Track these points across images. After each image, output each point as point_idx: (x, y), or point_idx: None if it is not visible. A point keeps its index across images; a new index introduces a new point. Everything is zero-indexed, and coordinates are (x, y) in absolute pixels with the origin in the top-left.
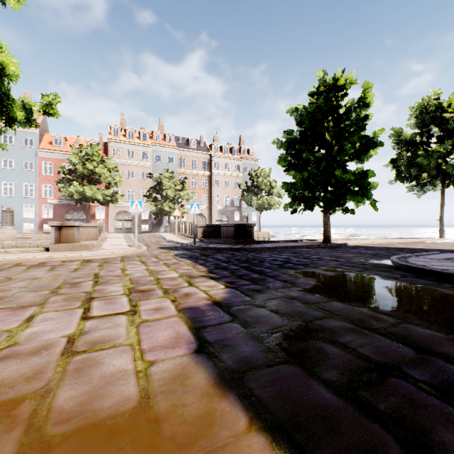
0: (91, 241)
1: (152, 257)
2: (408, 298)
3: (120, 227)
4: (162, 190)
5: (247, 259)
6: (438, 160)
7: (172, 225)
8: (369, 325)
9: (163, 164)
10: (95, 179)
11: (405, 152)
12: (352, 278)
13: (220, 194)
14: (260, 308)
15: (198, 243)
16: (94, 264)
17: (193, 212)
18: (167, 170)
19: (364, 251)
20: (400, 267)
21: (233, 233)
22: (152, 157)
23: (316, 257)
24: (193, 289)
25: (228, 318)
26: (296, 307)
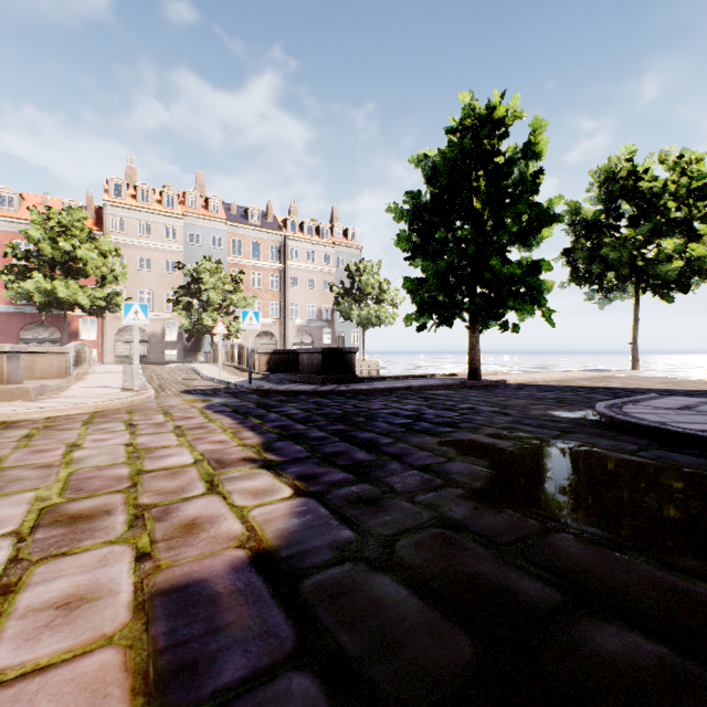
0: (50, 380)
1: (156, 413)
2: (701, 510)
3: (127, 353)
4: (200, 291)
5: (345, 415)
6: (632, 252)
7: (217, 350)
8: (703, 642)
9: (203, 248)
10: (76, 269)
11: (583, 240)
12: (553, 455)
13: (300, 299)
14: (381, 573)
15: (257, 382)
16: (16, 432)
17: (247, 327)
18: (209, 258)
19: (540, 394)
20: (621, 426)
21: (320, 364)
22: (185, 235)
23: (465, 406)
24: (213, 503)
25: (285, 635)
26: (473, 563)
